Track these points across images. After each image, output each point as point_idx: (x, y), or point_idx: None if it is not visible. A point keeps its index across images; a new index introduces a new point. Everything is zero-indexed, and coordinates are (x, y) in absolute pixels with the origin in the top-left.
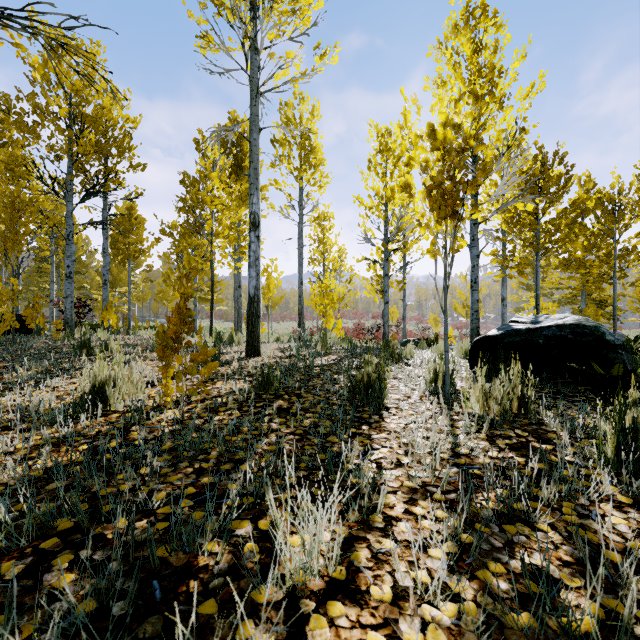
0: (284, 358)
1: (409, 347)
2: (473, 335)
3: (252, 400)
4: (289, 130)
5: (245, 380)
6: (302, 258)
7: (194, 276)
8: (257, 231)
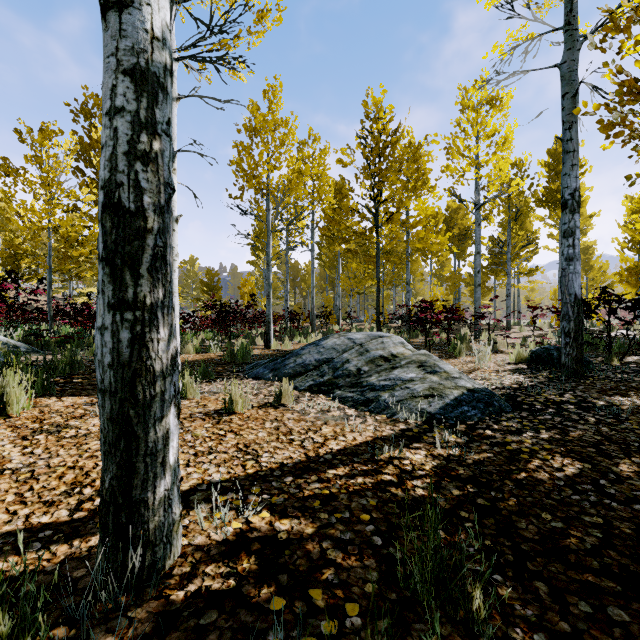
0: None
1: None
2: None
3: None
4: None
5: None
6: None
7: None
8: None
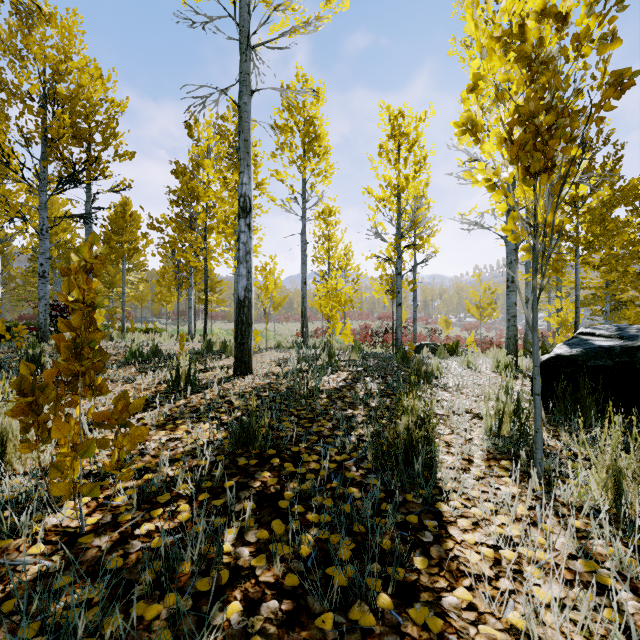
0: (281, 377)
1: (436, 362)
2: (510, 345)
3: (217, 477)
4: (291, 115)
5: (217, 427)
6: (305, 256)
7: (100, 269)
8: (248, 218)
